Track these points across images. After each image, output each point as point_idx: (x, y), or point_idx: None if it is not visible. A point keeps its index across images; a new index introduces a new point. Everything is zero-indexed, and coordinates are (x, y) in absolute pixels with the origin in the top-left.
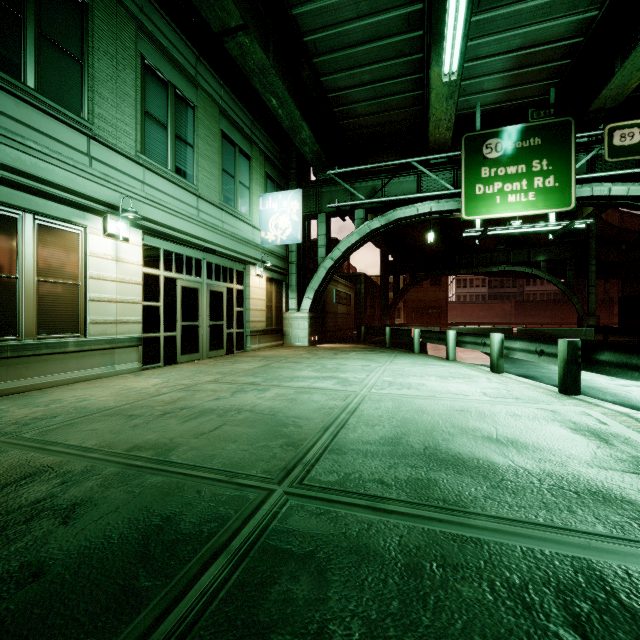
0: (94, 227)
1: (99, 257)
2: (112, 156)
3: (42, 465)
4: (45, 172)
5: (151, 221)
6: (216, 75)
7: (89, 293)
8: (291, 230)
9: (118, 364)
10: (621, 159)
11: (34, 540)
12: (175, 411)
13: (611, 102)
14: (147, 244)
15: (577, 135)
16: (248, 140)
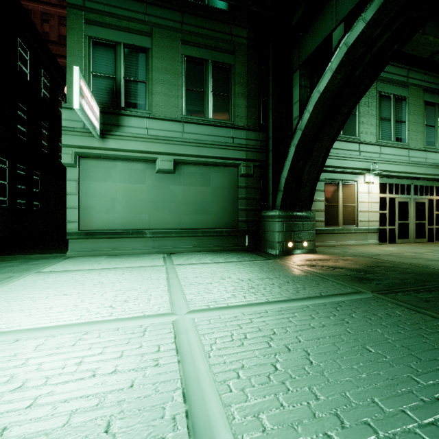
0: (360, 180)
1: (362, 193)
2: (367, 147)
3: (381, 261)
4: (346, 164)
5: (383, 171)
6: (420, 70)
7: (358, 208)
8: None
9: (368, 240)
10: None
11: (402, 270)
12: (417, 258)
13: None
14: (380, 182)
15: None
16: None
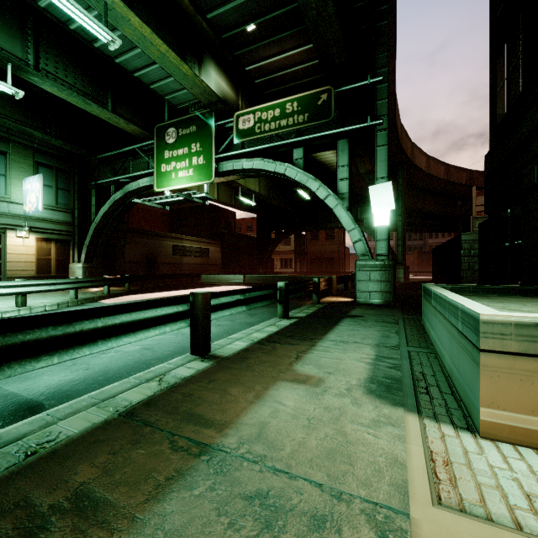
0: None
1: None
2: None
3: None
4: None
5: None
6: None
7: None
8: (36, 204)
9: None
10: (243, 140)
11: None
12: None
13: (211, 97)
14: None
15: (222, 122)
16: (4, 140)
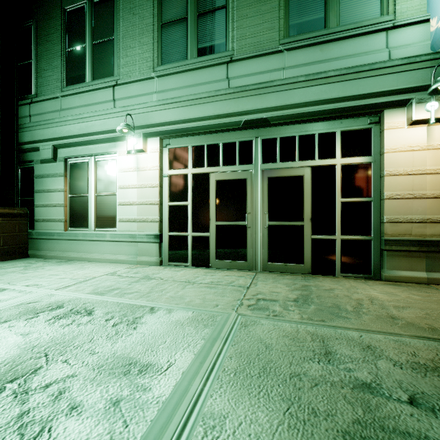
0: (122, 150)
1: (125, 172)
2: (129, 89)
3: None
4: (92, 128)
5: (164, 124)
6: None
7: (119, 200)
8: None
9: (141, 255)
10: None
11: None
12: None
13: None
14: (174, 147)
15: None
16: None
